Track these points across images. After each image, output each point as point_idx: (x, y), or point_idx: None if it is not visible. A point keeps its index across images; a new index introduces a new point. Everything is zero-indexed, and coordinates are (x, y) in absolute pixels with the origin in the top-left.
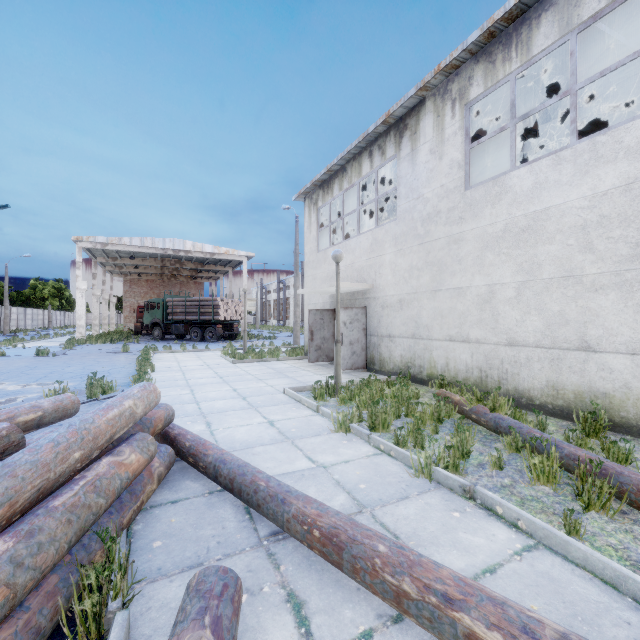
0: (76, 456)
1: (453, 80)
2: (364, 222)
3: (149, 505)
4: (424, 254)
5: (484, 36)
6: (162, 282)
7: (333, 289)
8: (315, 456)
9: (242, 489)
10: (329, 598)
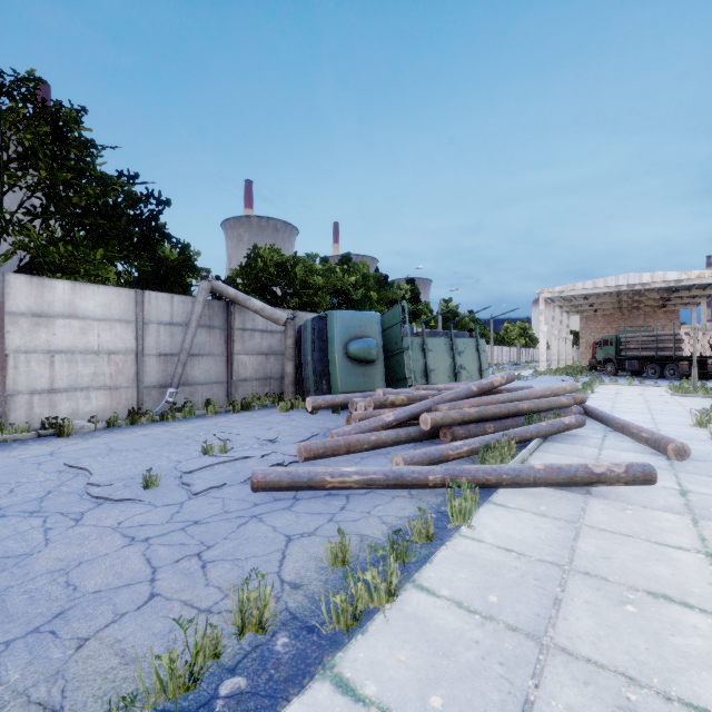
0: (548, 392)
1: None
2: None
3: None
4: None
5: None
6: (621, 315)
7: None
8: (661, 428)
9: (604, 419)
10: (616, 438)
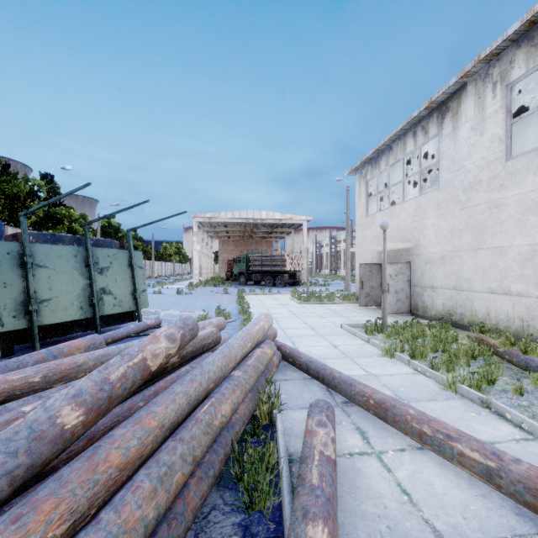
0: (249, 345)
1: (494, 65)
2: (409, 186)
3: (273, 379)
4: (465, 217)
5: (524, 26)
6: (243, 242)
7: (380, 248)
8: (368, 369)
9: (324, 377)
10: (379, 433)
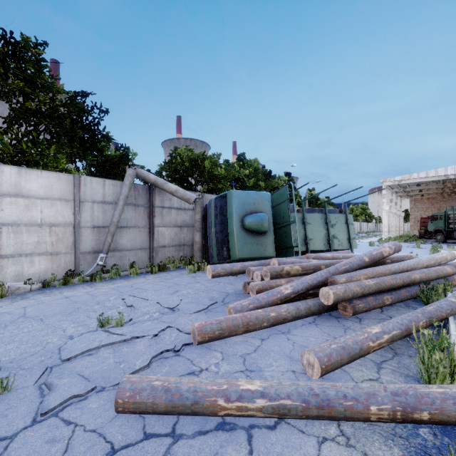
0: (432, 262)
1: None
2: None
3: (453, 289)
4: None
5: None
6: (442, 198)
7: None
8: None
9: None
10: None
